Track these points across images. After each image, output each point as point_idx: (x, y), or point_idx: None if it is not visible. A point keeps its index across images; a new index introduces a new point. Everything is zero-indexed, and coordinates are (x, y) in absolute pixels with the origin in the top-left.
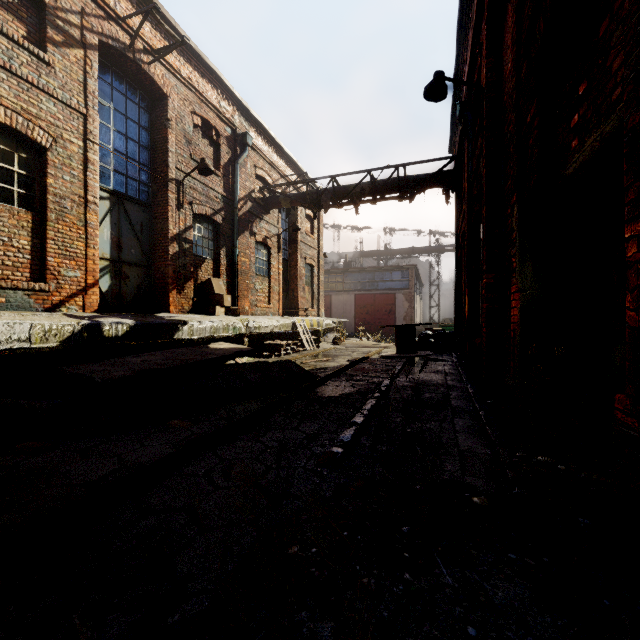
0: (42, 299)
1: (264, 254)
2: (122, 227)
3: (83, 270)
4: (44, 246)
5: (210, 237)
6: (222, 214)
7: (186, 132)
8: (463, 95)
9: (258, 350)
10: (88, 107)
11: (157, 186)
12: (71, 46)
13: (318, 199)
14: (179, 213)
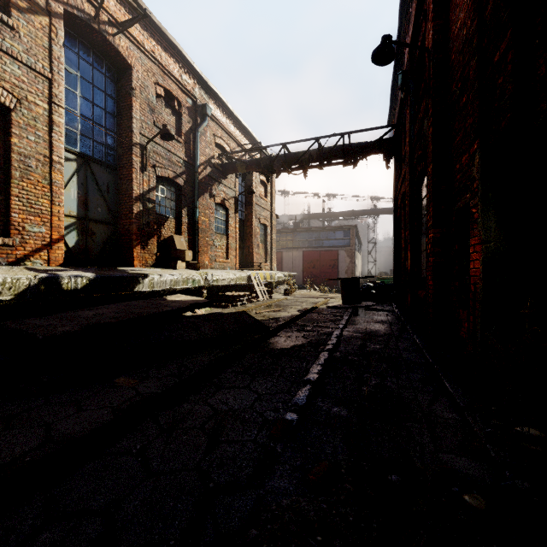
0: (6, 253)
1: (222, 214)
2: (89, 187)
3: (48, 226)
4: (8, 202)
5: (172, 198)
6: (184, 177)
7: (150, 101)
8: (404, 66)
9: (216, 301)
10: (53, 72)
11: (122, 150)
12: (36, 13)
13: (271, 164)
14: (143, 175)
